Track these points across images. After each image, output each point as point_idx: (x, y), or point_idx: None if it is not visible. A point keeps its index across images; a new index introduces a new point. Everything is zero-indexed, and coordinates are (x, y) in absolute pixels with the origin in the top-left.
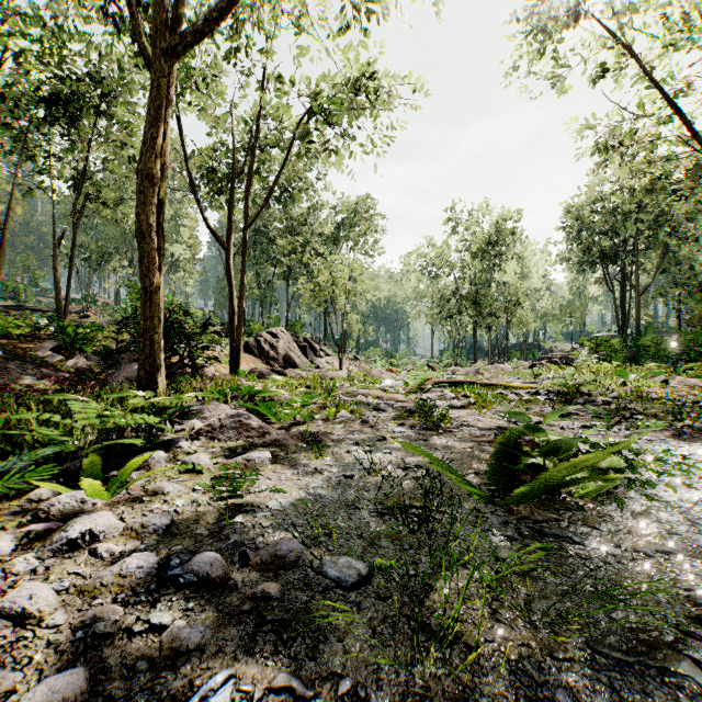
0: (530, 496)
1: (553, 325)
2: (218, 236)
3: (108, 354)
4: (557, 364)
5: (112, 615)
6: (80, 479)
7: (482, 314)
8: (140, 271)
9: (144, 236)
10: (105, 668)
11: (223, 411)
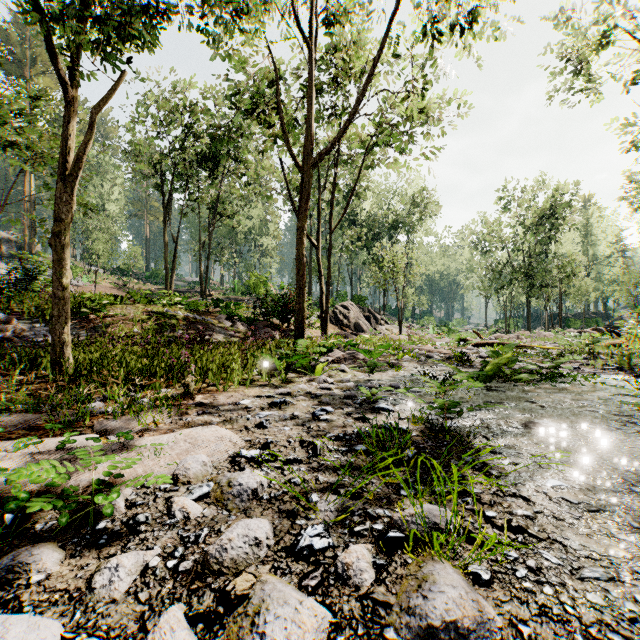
0: (489, 378)
1: (614, 294)
2: (312, 239)
3: (250, 322)
4: (601, 332)
5: (351, 390)
6: (300, 372)
7: (533, 285)
8: (297, 278)
9: (300, 260)
10: (357, 395)
11: (338, 353)
